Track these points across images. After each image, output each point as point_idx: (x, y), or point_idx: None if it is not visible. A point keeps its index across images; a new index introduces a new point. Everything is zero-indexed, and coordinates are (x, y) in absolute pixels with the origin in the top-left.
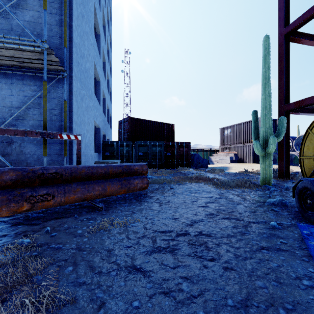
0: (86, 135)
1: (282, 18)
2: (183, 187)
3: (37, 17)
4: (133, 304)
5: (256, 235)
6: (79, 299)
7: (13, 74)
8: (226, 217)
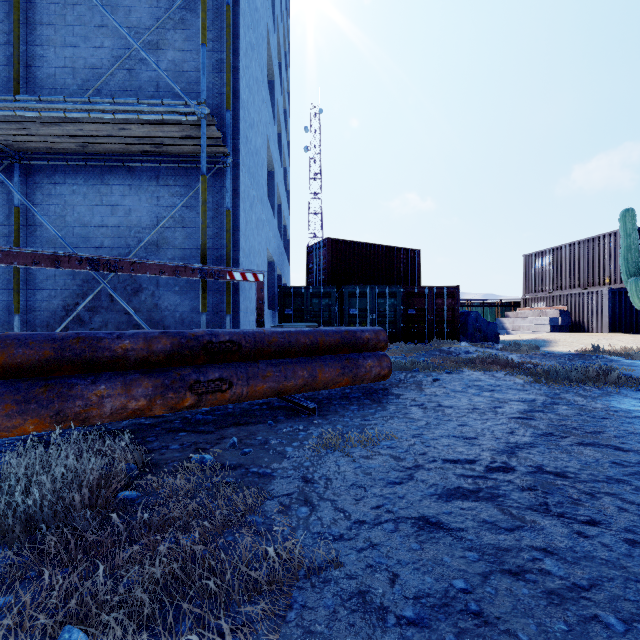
0: None
1: None
2: (460, 378)
3: (179, 62)
4: (456, 585)
5: None
6: (346, 562)
7: (142, 169)
8: (588, 442)
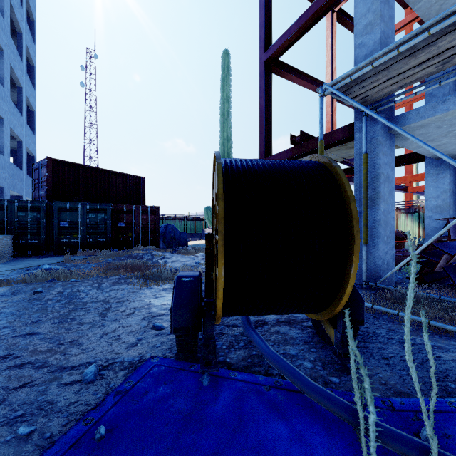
0: None
1: (263, 38)
2: (66, 287)
3: None
4: None
5: None
6: None
7: None
8: (25, 362)
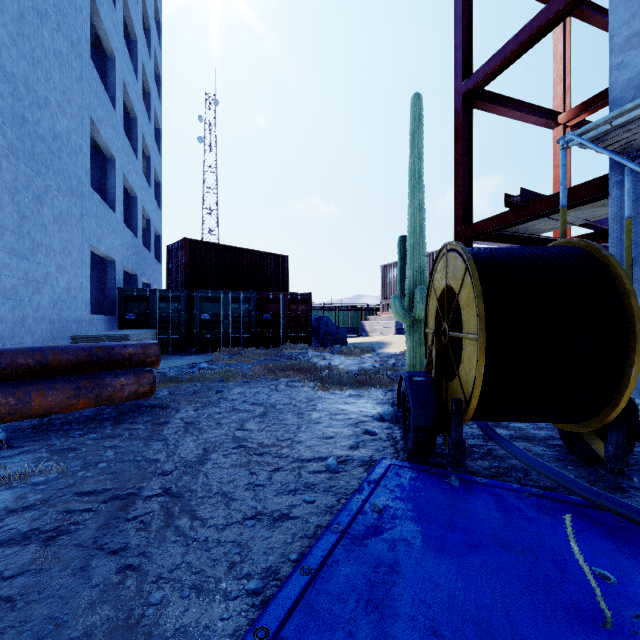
0: (57, 277)
1: (460, 63)
2: (245, 388)
3: None
4: None
5: (275, 488)
6: None
7: None
8: (262, 452)
